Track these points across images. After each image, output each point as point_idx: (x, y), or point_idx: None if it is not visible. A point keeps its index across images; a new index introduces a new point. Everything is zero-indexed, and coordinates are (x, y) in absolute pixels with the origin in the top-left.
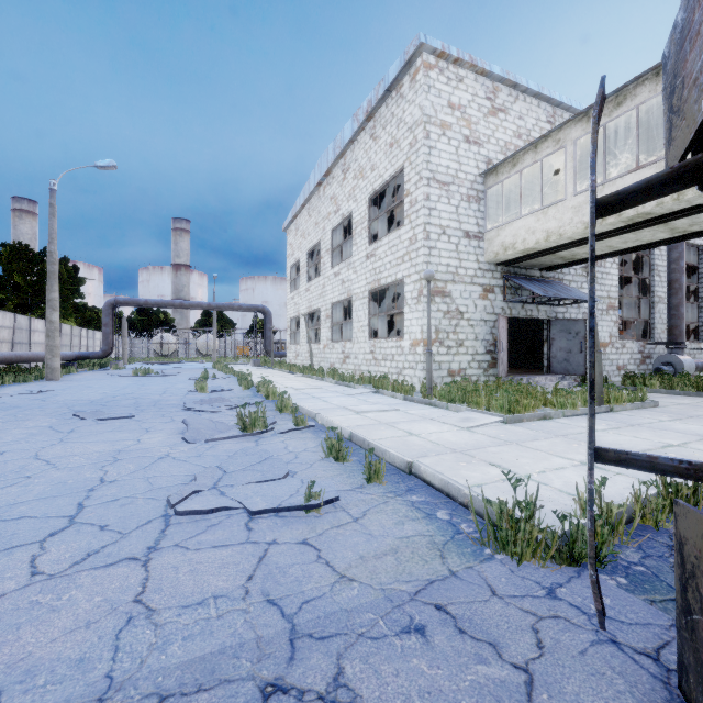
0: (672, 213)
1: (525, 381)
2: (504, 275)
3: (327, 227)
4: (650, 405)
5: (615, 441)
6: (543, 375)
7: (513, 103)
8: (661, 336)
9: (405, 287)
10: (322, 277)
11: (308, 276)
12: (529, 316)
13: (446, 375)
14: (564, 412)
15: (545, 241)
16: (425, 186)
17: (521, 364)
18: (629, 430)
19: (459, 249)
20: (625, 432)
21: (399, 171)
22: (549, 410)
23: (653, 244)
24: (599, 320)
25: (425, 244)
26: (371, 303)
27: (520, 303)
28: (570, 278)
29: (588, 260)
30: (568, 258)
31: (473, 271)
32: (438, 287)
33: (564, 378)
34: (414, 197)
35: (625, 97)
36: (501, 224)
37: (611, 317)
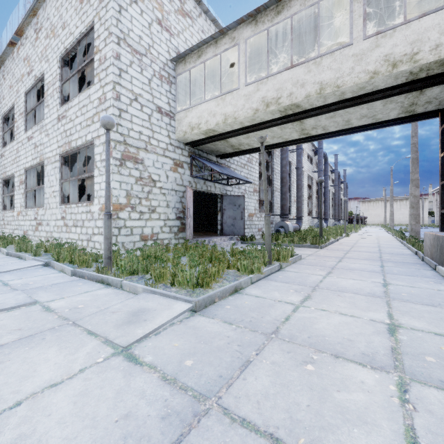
0: (311, 109)
1: (207, 242)
2: (191, 154)
3: (21, 90)
4: (299, 259)
5: (337, 331)
6: (218, 236)
7: (198, 17)
8: (277, 211)
9: (95, 149)
10: (16, 141)
11: (3, 141)
12: (209, 191)
13: (138, 239)
14: (251, 278)
15: (223, 122)
16: (115, 43)
17: (202, 228)
18: (321, 297)
19: (152, 121)
20: (322, 303)
21: (89, 28)
22: (234, 273)
23: (288, 142)
24: (249, 198)
25: (115, 104)
26: (64, 168)
27: (203, 180)
28: (234, 167)
29: (247, 152)
30: (236, 148)
31: (165, 145)
32: (130, 152)
33: (232, 238)
34: (103, 53)
35: (283, 7)
36: (189, 107)
37: (255, 197)
